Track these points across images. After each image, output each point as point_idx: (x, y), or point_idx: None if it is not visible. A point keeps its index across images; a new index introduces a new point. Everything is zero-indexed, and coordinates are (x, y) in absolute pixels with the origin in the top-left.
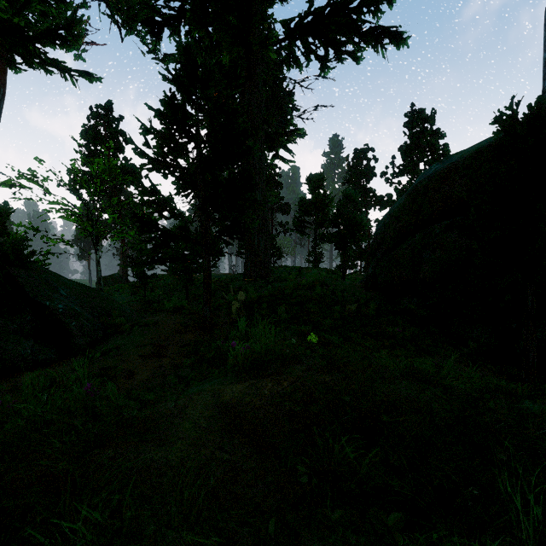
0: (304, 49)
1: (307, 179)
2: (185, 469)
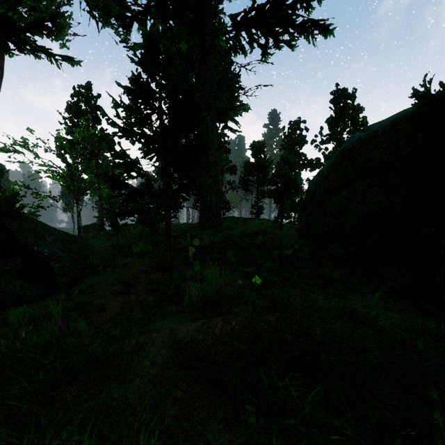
0: (249, 38)
1: (251, 146)
2: (142, 408)
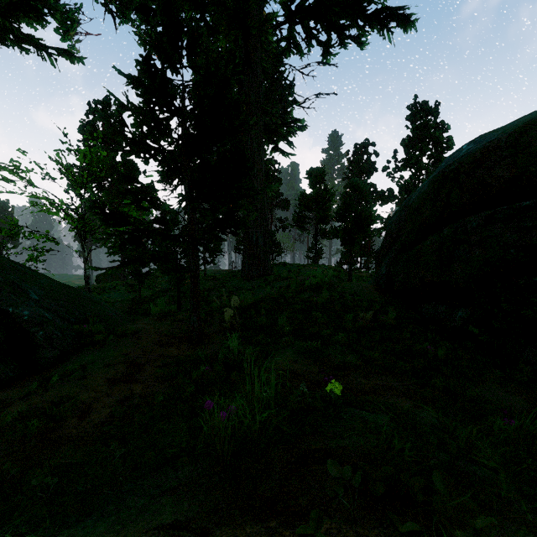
0: (306, 33)
1: (307, 173)
2: None
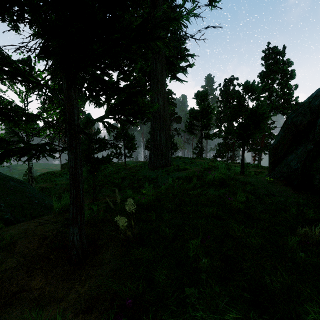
0: None
1: (195, 95)
2: None
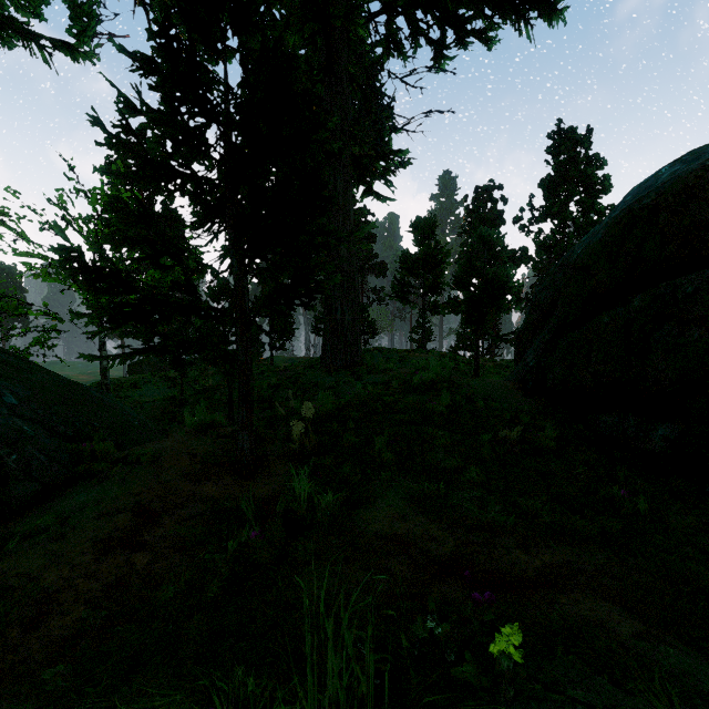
0: (411, 28)
1: (412, 225)
2: None
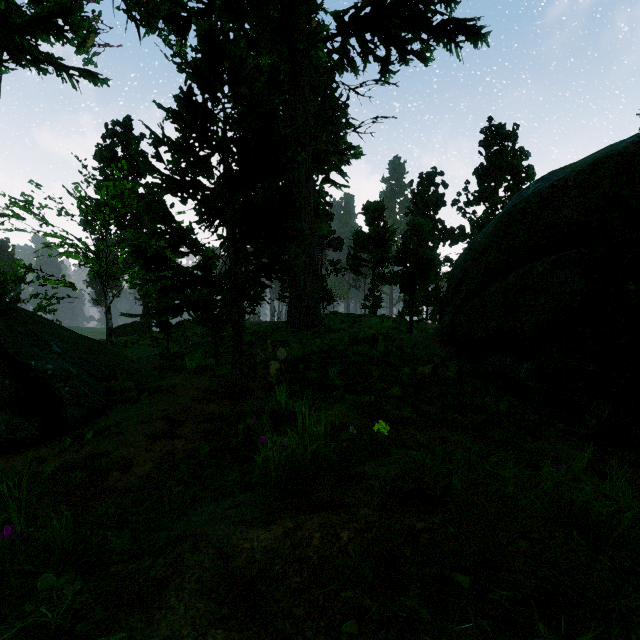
0: (361, 48)
1: (364, 208)
2: None
